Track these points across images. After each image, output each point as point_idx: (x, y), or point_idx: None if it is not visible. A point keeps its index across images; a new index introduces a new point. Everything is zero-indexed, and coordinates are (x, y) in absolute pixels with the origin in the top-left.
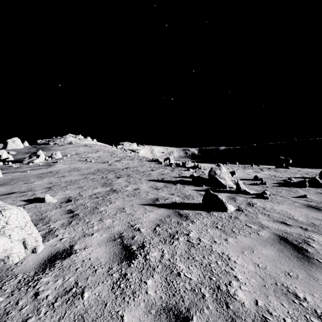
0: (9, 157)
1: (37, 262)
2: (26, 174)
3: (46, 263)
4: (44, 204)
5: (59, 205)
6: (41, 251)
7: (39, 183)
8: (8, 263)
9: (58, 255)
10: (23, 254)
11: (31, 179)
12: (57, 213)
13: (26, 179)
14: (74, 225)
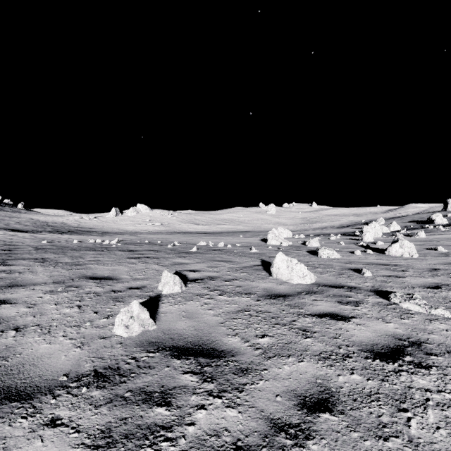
0: (443, 221)
1: (411, 258)
2: (447, 236)
3: (413, 259)
4: (435, 251)
5: (445, 252)
6: (414, 257)
7: (449, 243)
8: (402, 256)
9: (419, 259)
10: (408, 256)
11: (446, 240)
12: (437, 254)
13: (441, 240)
14: (438, 257)
